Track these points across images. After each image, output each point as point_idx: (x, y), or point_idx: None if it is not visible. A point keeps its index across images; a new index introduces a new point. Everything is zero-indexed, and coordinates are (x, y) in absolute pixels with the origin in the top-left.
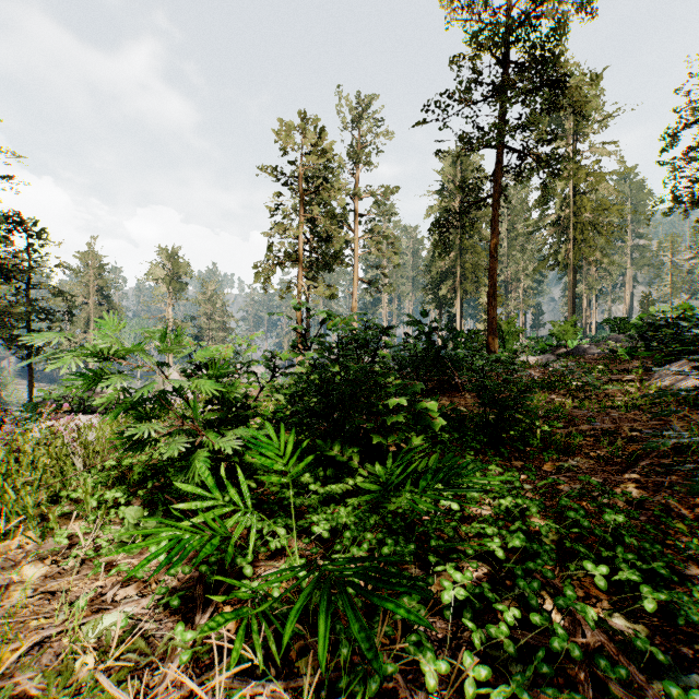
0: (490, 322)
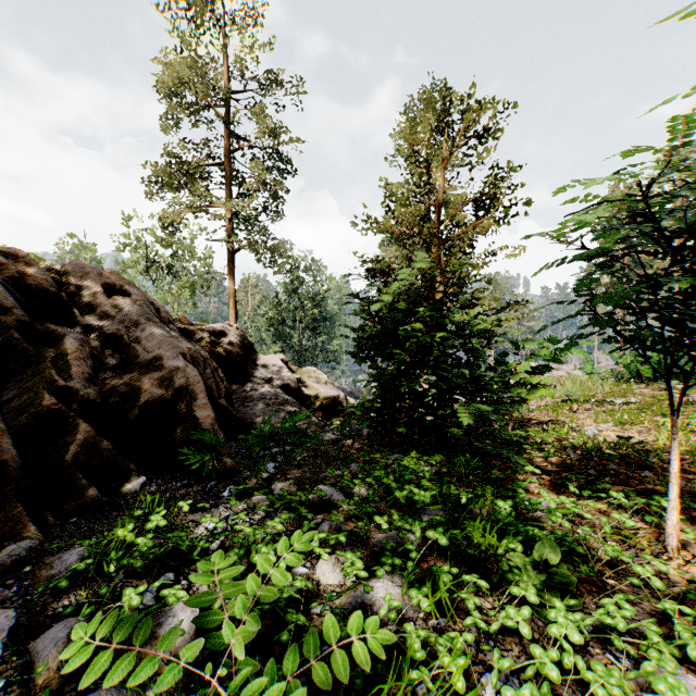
0: None
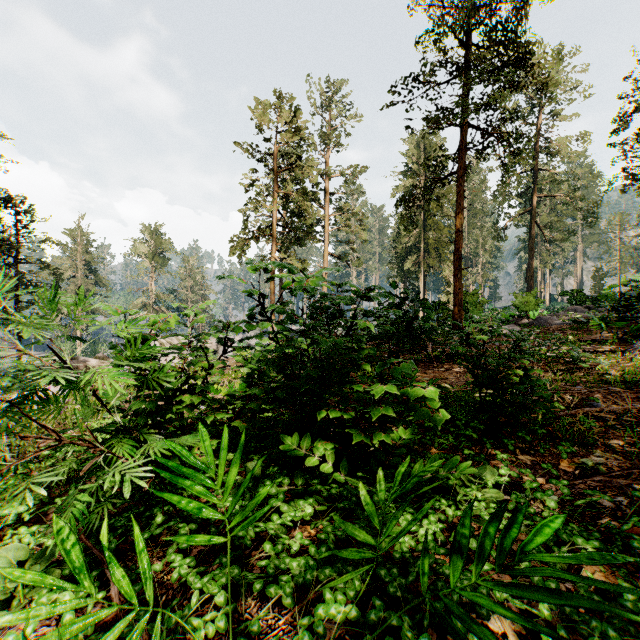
0: (456, 294)
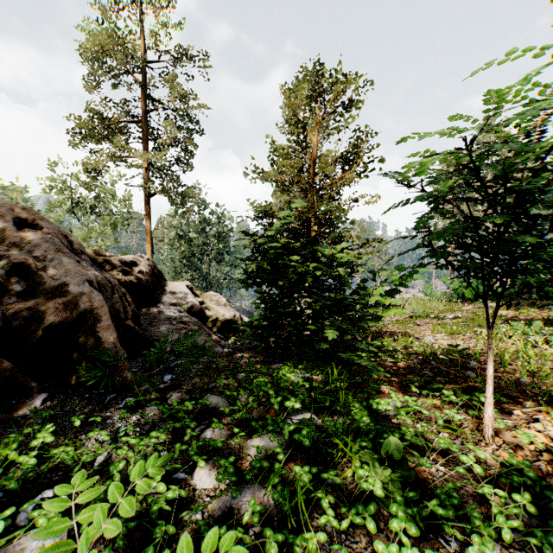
0: None
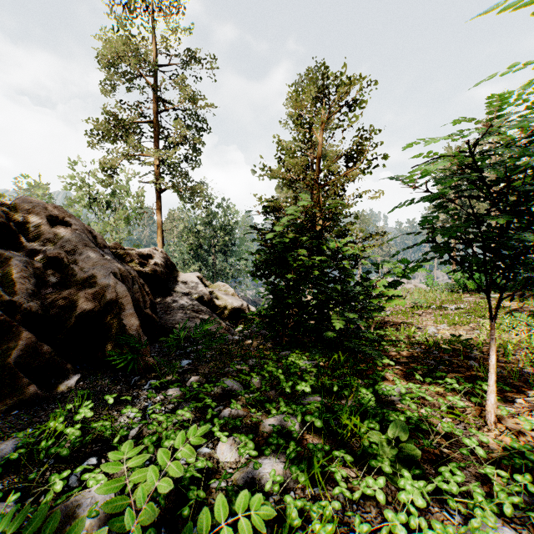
0: None
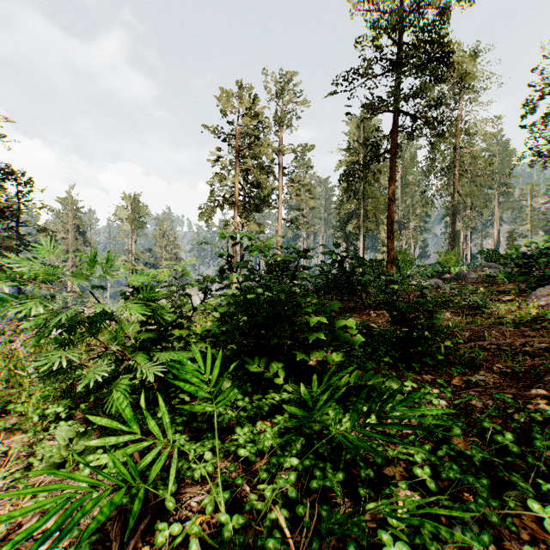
0: (389, 253)
